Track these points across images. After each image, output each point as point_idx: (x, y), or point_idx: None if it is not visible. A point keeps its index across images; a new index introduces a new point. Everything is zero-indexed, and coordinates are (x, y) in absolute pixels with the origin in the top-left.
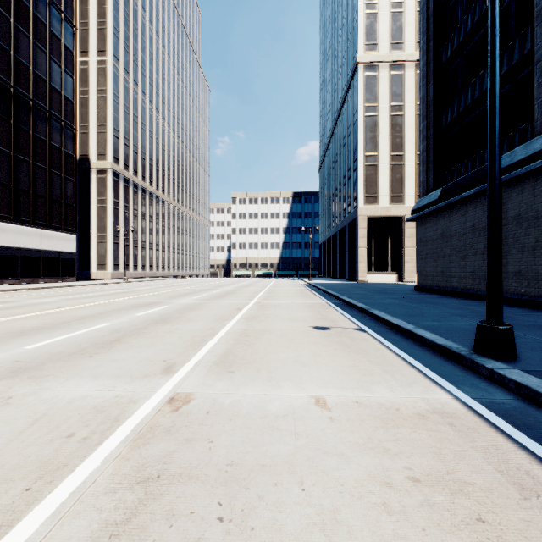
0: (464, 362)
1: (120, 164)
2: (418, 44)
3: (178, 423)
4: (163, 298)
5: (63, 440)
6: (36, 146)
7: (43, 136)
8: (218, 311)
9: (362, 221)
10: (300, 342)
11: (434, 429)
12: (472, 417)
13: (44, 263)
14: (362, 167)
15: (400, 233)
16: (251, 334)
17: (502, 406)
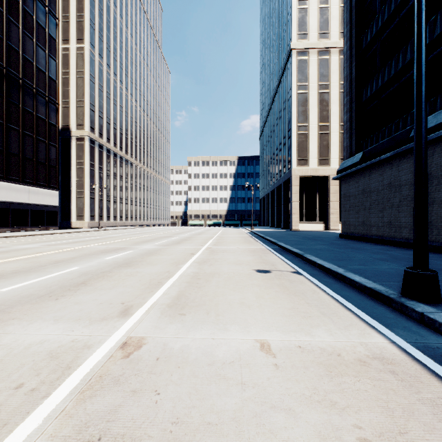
0: (394, 305)
1: (96, 133)
2: (341, 34)
3: (127, 371)
4: (129, 244)
5: (11, 392)
6: (25, 117)
7: (31, 109)
8: (174, 255)
9: (295, 180)
10: (244, 285)
11: (377, 378)
12: (411, 363)
13: (31, 215)
14: (295, 135)
15: (326, 190)
16: (202, 276)
17: (437, 350)
